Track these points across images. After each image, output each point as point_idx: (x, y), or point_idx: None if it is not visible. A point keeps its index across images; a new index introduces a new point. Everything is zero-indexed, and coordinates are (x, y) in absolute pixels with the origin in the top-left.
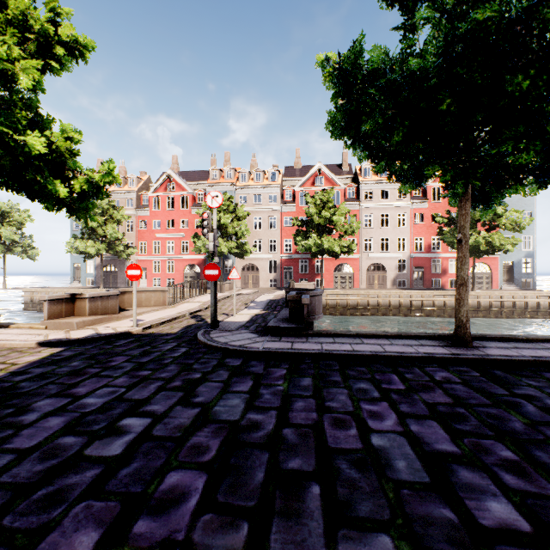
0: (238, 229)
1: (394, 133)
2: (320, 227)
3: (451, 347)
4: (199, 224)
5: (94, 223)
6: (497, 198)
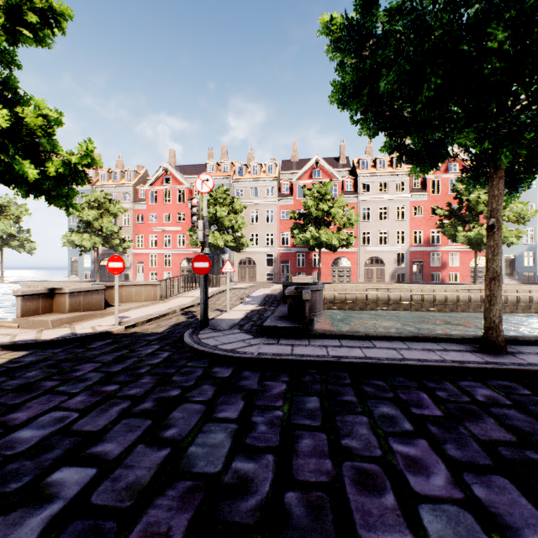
0: (234, 222)
1: (423, 87)
2: (317, 220)
3: (481, 353)
4: None
5: (89, 216)
6: (525, 180)
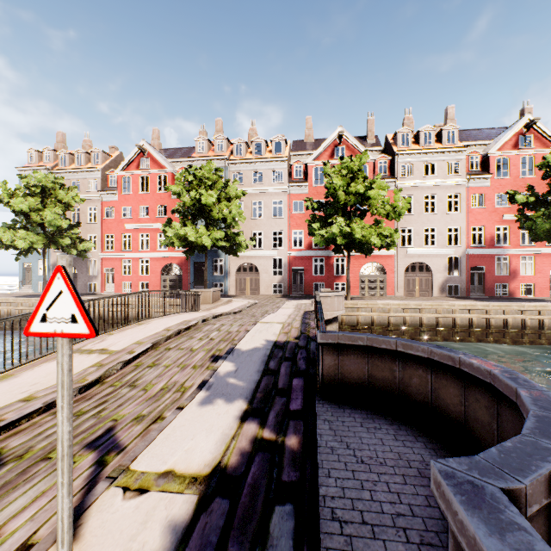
0: (227, 212)
1: None
2: (346, 209)
3: None
4: (176, 208)
5: (23, 204)
6: None
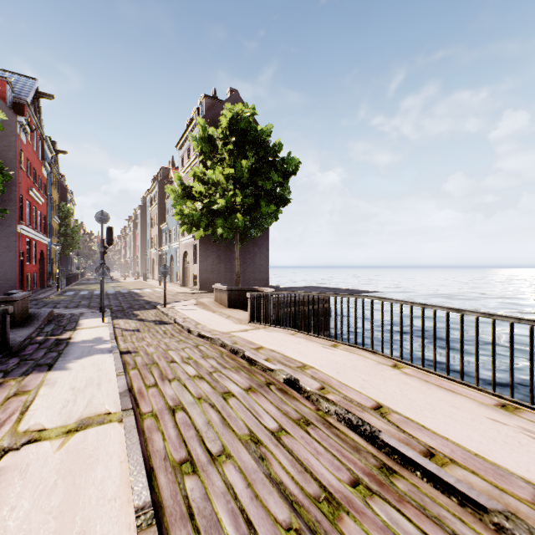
0: None
1: None
2: None
3: None
4: None
5: None
6: None
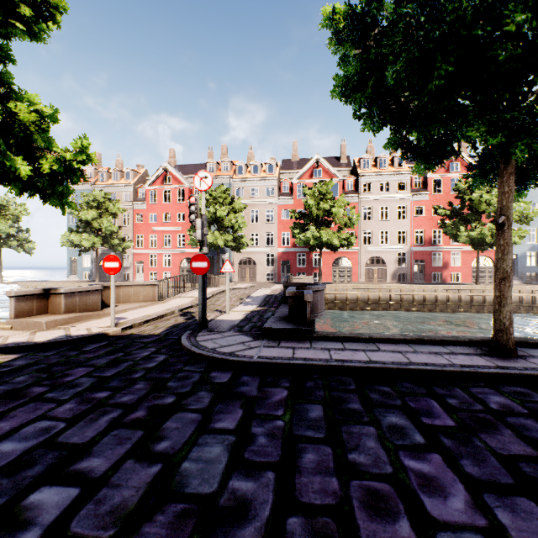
0: (234, 221)
1: (433, 75)
2: (318, 219)
3: (491, 357)
4: None
5: (88, 215)
6: (534, 177)
